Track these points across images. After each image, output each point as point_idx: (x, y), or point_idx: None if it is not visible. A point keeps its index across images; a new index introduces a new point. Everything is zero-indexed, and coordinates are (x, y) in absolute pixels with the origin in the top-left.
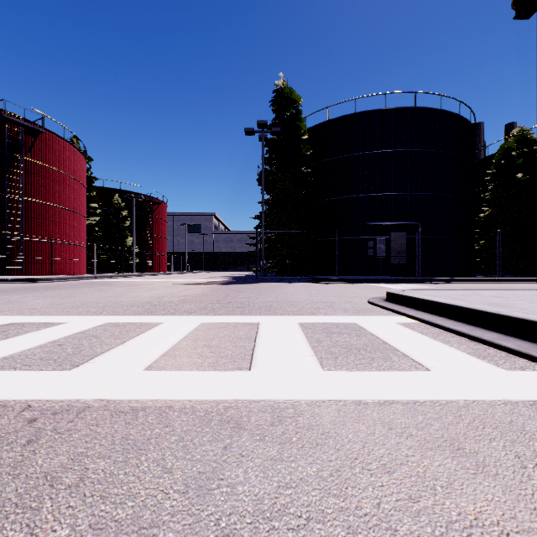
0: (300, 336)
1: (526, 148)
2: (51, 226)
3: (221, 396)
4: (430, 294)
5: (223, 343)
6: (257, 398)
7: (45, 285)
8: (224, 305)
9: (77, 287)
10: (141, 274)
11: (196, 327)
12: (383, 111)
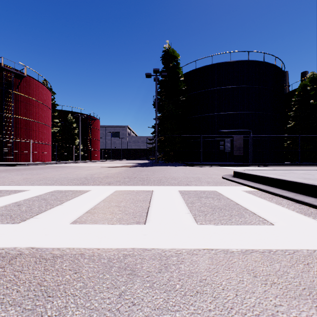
0: (180, 199)
1: (316, 85)
2: (30, 133)
3: (122, 245)
4: (262, 173)
5: (128, 204)
6: (149, 247)
7: (25, 167)
8: (131, 179)
9: (44, 168)
10: (84, 161)
11: (112, 193)
12: (229, 62)
